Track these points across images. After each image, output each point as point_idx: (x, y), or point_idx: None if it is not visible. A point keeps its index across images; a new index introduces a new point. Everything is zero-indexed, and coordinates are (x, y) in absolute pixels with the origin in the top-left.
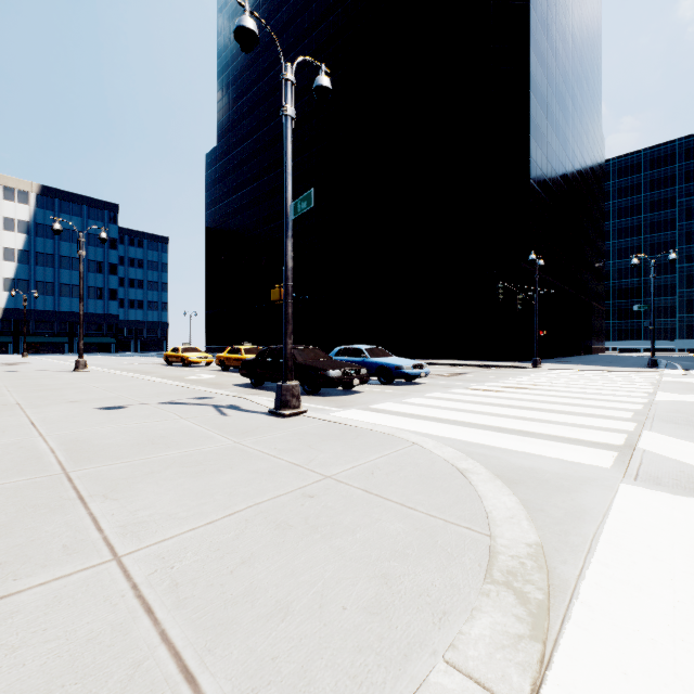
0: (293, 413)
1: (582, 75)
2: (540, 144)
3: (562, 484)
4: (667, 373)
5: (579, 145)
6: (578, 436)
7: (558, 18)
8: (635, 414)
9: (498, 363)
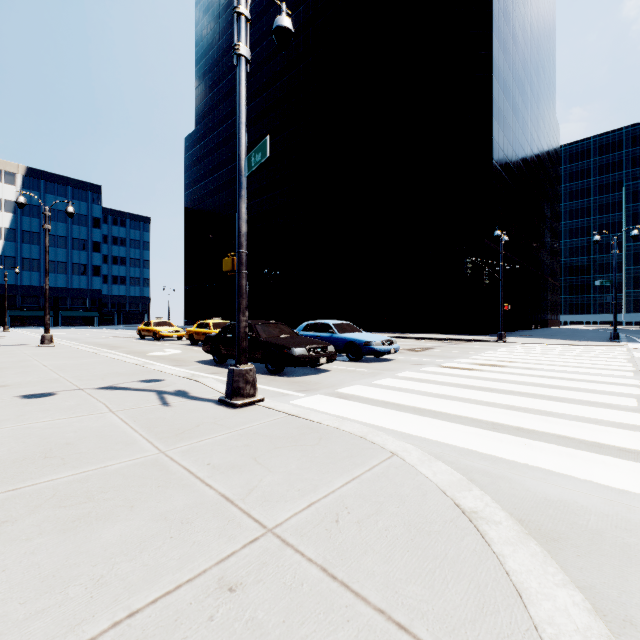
0: (246, 403)
1: (539, 63)
2: (502, 126)
3: (625, 541)
4: (633, 347)
5: (537, 130)
6: (595, 438)
7: (518, 8)
8: (639, 401)
9: (463, 337)
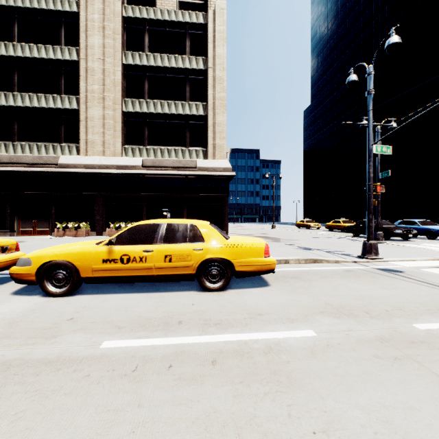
0: (380, 242)
1: None
2: None
3: None
4: None
5: None
6: None
7: None
8: None
9: None
